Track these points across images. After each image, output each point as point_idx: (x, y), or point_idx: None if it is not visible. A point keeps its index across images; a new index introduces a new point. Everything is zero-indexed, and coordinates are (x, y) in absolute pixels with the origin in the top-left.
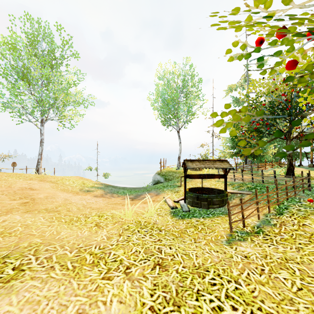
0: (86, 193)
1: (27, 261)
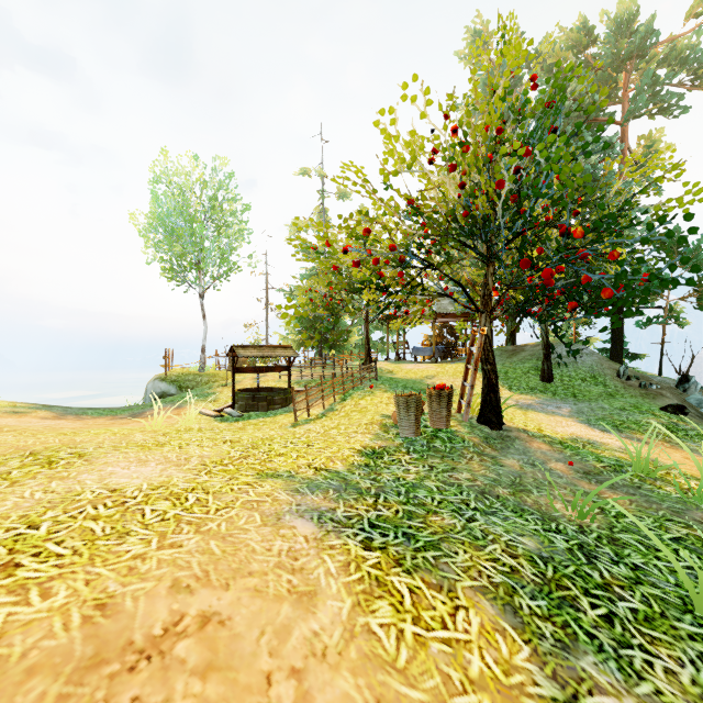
0: (17, 415)
1: (76, 451)
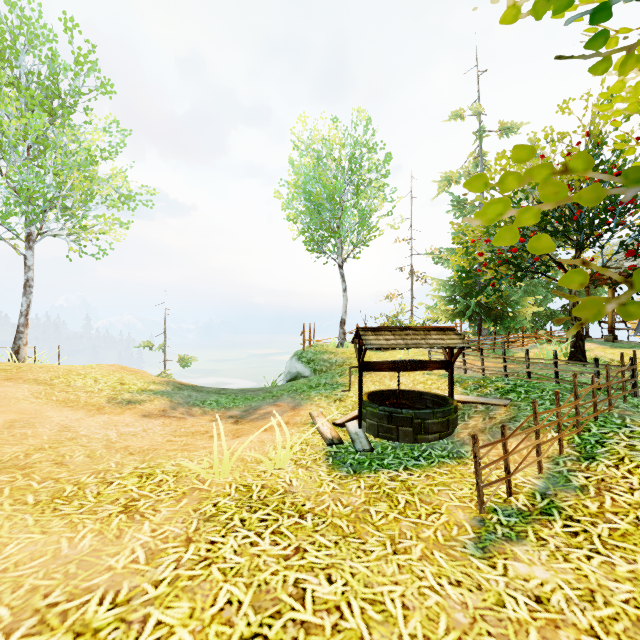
0: (124, 407)
1: None
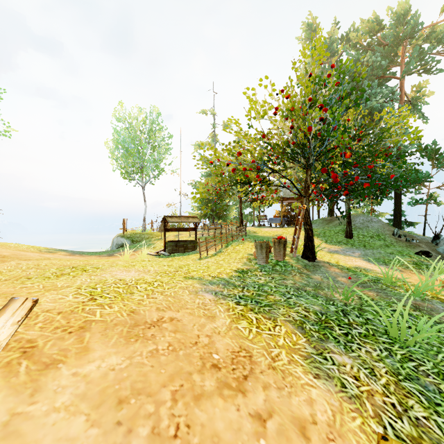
0: (51, 253)
1: (94, 266)
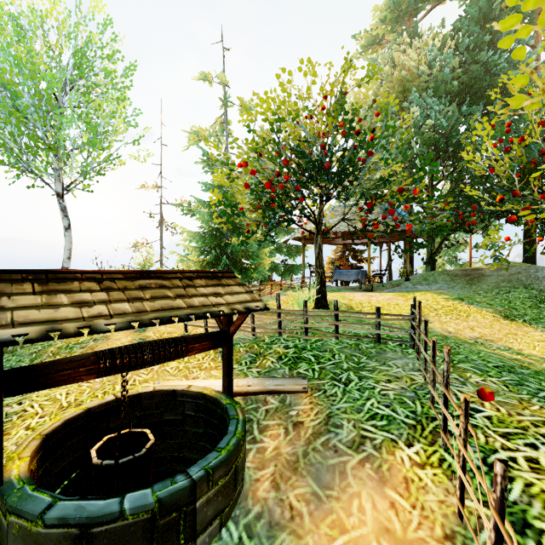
0: None
1: None
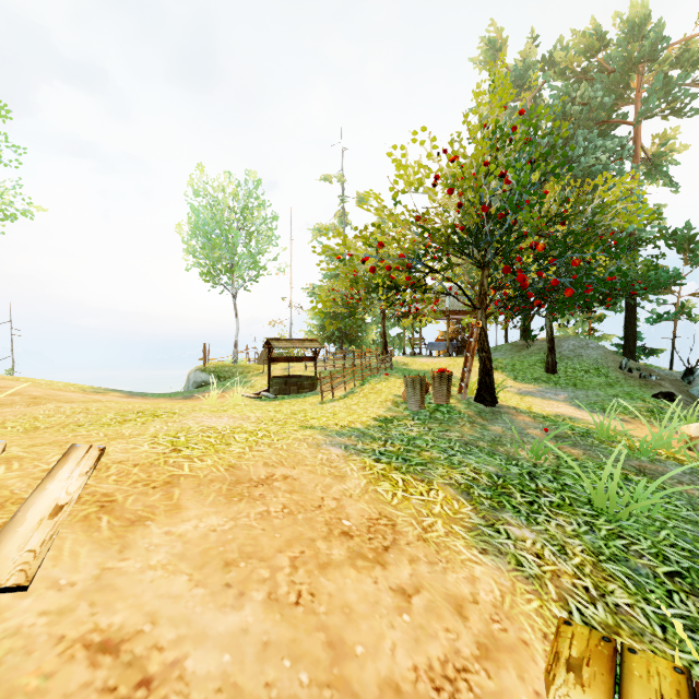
0: (100, 394)
1: (168, 411)
